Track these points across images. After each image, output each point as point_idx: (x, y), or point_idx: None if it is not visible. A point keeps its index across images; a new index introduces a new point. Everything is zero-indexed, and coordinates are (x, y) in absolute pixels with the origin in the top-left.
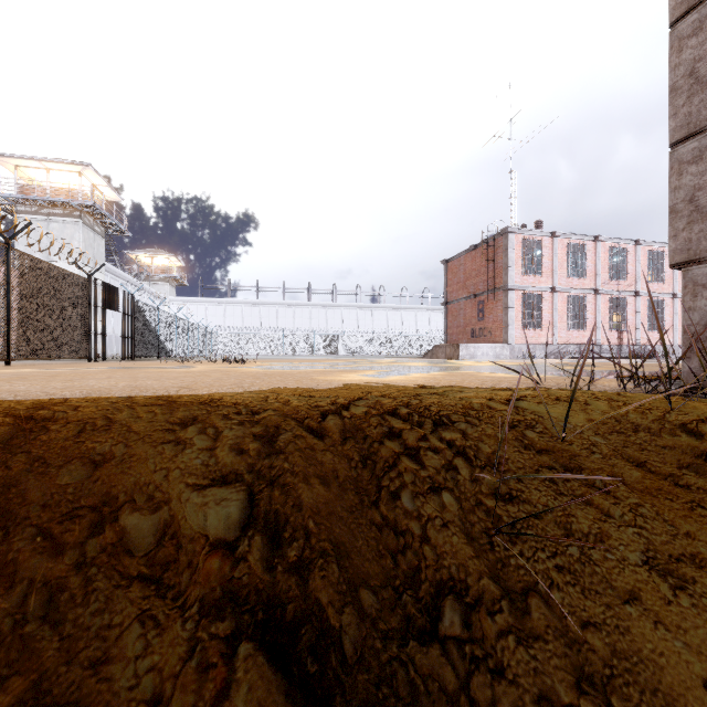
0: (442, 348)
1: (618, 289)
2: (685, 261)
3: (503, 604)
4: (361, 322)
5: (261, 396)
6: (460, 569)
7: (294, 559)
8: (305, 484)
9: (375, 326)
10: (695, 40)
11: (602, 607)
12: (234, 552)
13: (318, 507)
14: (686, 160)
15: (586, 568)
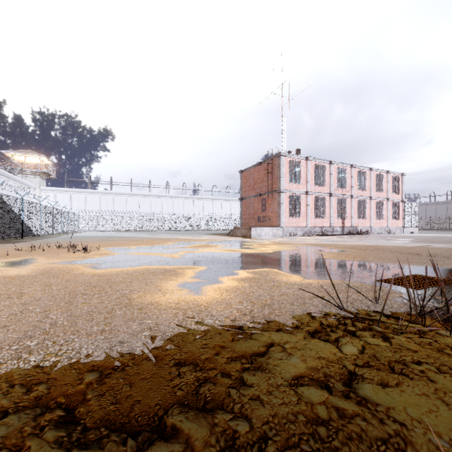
0: (240, 229)
1: (342, 194)
2: None
3: None
4: (186, 207)
5: None
6: None
7: None
8: None
9: (195, 210)
10: None
11: None
12: None
13: None
14: None
15: None
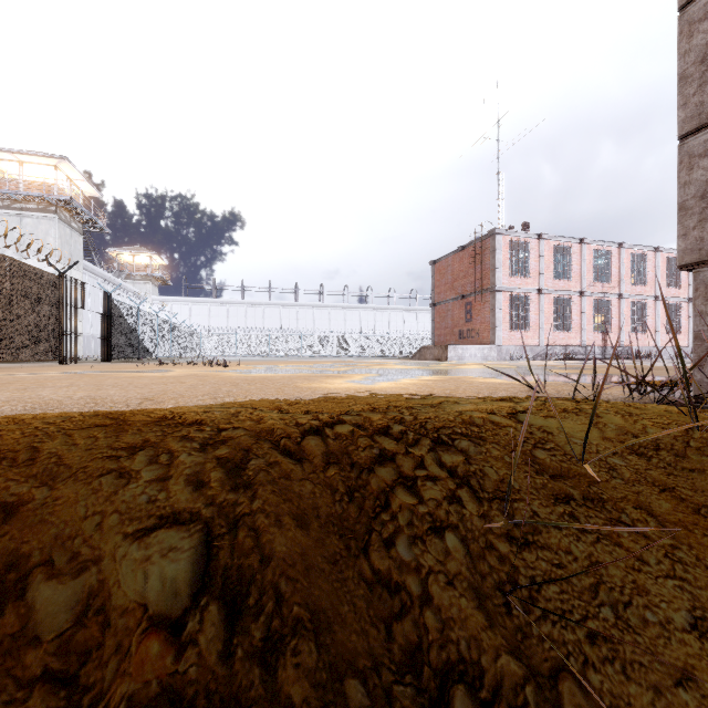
0: (430, 349)
1: (602, 292)
2: (696, 261)
3: (527, 694)
4: (349, 322)
5: (232, 412)
6: (471, 644)
7: (259, 641)
8: (277, 531)
9: (362, 327)
10: (707, 24)
11: (650, 692)
12: (180, 633)
13: (293, 563)
14: (697, 153)
15: (624, 637)
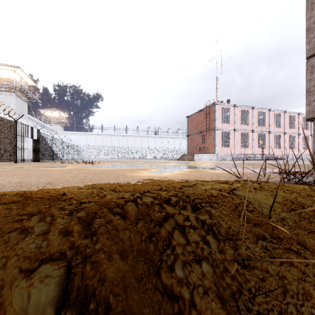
0: (186, 156)
1: (261, 130)
2: (314, 117)
3: None
4: (150, 143)
5: (89, 192)
6: None
7: None
8: (109, 265)
9: (156, 145)
10: None
11: None
12: None
13: (117, 285)
14: None
15: None
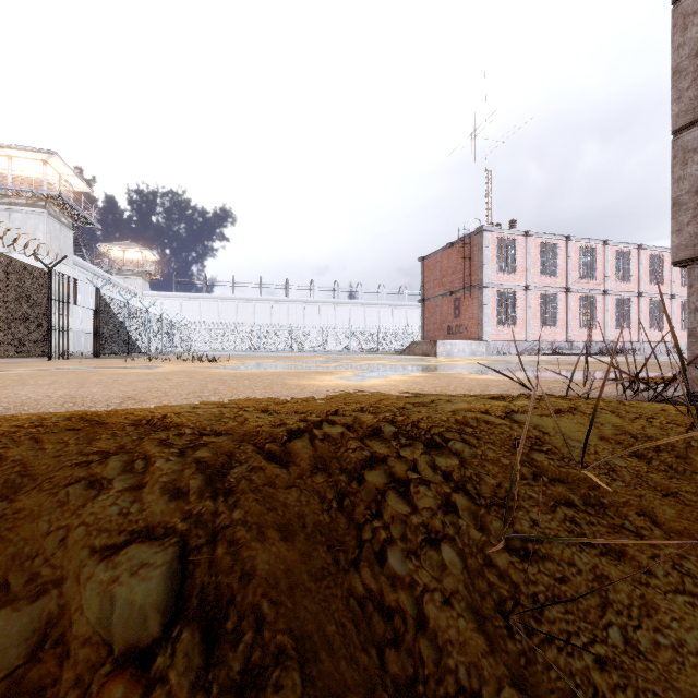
0: (419, 345)
1: (588, 288)
2: (690, 258)
3: None
4: (339, 318)
5: (215, 413)
6: (471, 673)
7: (237, 676)
8: (260, 547)
9: (352, 322)
10: None
11: None
12: (149, 668)
13: (276, 582)
14: (692, 148)
15: (635, 661)
